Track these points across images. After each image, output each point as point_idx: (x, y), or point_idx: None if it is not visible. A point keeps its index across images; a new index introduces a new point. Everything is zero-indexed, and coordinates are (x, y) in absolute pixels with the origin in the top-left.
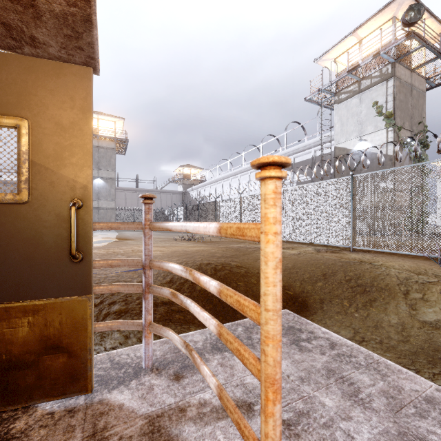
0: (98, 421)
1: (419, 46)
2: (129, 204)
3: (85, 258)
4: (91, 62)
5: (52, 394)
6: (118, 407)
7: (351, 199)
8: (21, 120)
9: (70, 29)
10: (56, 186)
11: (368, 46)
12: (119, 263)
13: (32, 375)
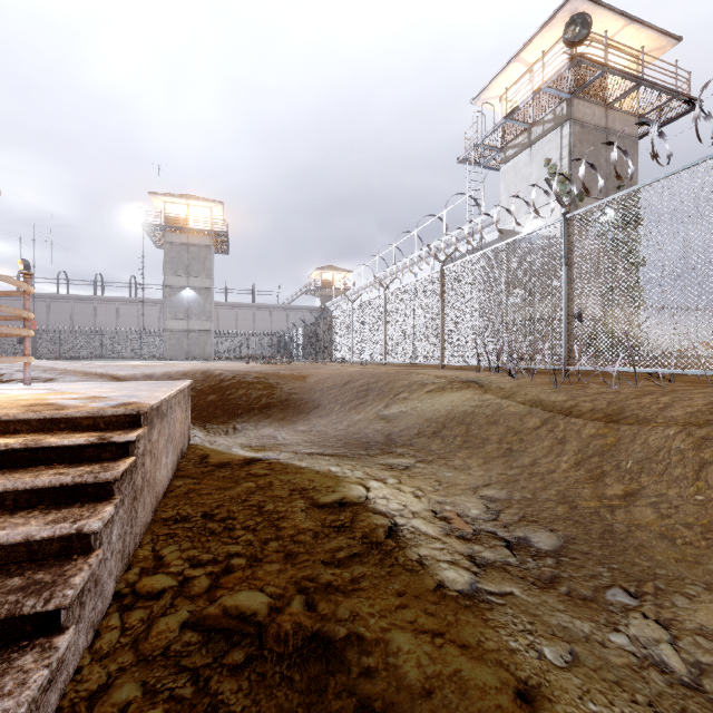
0: None
1: (599, 73)
2: (242, 327)
3: None
4: None
5: None
6: None
7: (440, 300)
8: None
9: None
10: None
11: (529, 78)
12: (12, 318)
13: None
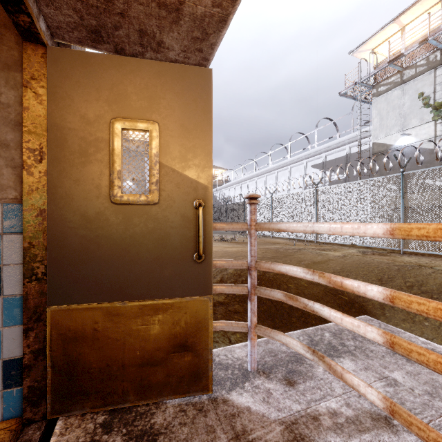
0: (233, 423)
1: None
2: None
3: (206, 259)
4: (203, 64)
5: (177, 392)
6: (246, 410)
7: (401, 198)
8: (152, 123)
9: (200, 31)
10: (181, 187)
11: (414, 33)
12: (223, 264)
13: (161, 372)
